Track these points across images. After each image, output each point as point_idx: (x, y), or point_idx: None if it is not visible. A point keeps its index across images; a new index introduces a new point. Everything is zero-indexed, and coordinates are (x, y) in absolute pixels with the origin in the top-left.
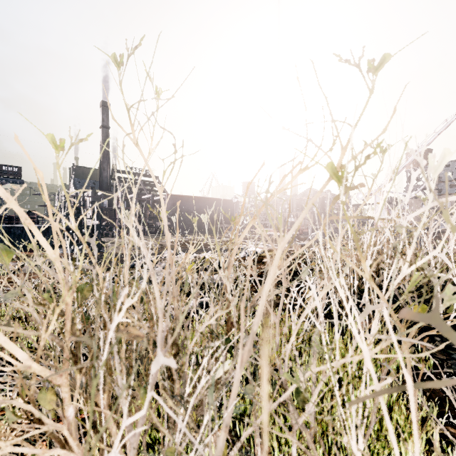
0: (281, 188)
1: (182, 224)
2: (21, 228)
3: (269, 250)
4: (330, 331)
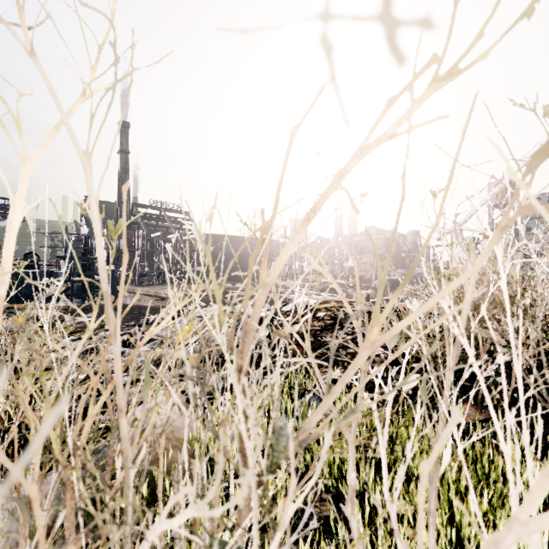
0: (381, 134)
1: (216, 269)
2: (16, 274)
3: (325, 301)
4: (424, 428)
